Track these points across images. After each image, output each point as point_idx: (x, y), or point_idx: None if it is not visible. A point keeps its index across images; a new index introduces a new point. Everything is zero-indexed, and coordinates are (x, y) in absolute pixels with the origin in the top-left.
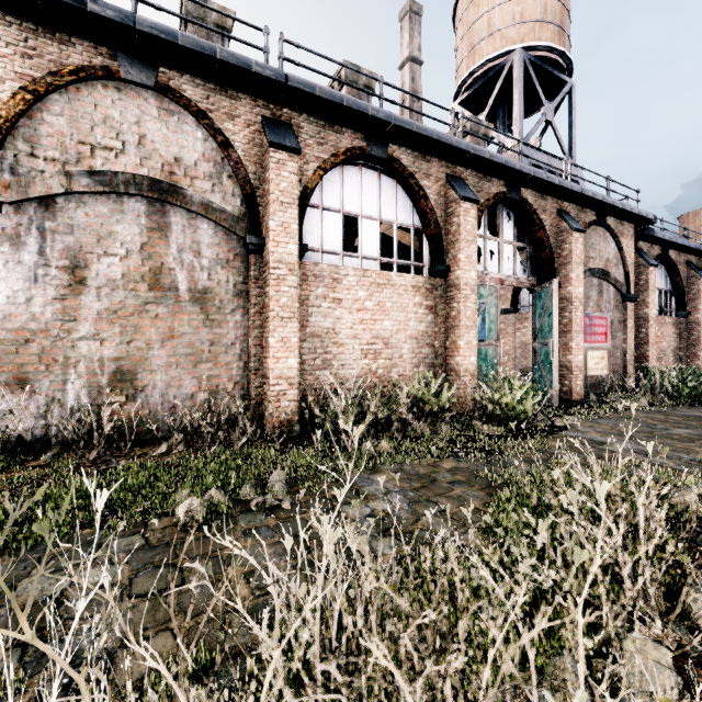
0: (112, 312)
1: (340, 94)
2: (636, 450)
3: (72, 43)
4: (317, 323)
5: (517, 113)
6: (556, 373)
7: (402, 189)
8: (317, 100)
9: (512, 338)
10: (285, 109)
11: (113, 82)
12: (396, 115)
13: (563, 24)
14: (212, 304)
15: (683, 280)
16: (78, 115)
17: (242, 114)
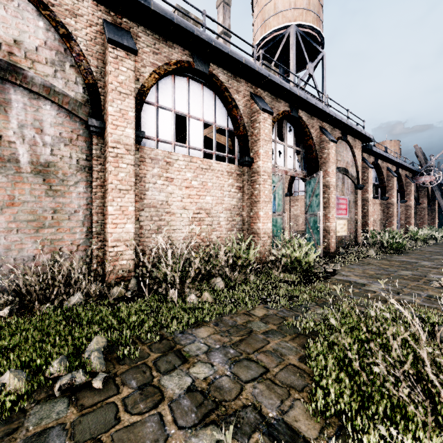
0: None
1: (171, 12)
2: (388, 289)
3: None
4: (153, 196)
5: (292, 66)
6: (321, 234)
7: (219, 100)
8: (152, 13)
9: (288, 212)
10: (125, 18)
11: None
12: (215, 39)
13: (319, 14)
14: (55, 176)
15: (385, 178)
16: None
17: (85, 14)
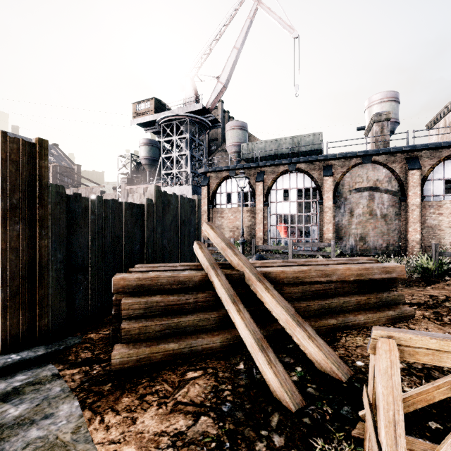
0: (359, 222)
1: (439, 143)
2: None
3: (351, 160)
4: (430, 222)
5: None
6: None
7: None
8: (428, 148)
9: None
10: (415, 152)
11: (360, 165)
12: None
13: None
14: (387, 218)
15: None
16: (352, 176)
17: (398, 160)
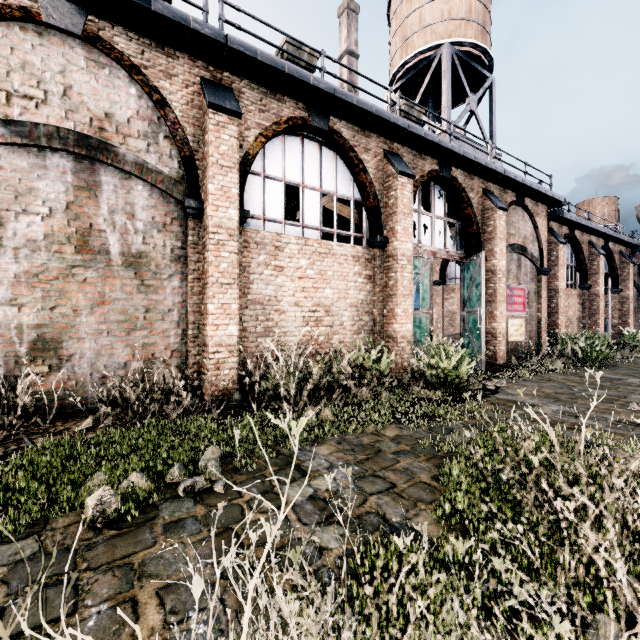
0: (32, 275)
1: (282, 61)
2: (565, 412)
3: None
4: (259, 290)
5: (445, 102)
6: (483, 339)
7: (342, 162)
8: (258, 65)
9: (441, 307)
10: (226, 72)
11: (33, 26)
12: (337, 87)
13: (485, 24)
14: (147, 269)
15: (586, 257)
16: None
17: (180, 74)
